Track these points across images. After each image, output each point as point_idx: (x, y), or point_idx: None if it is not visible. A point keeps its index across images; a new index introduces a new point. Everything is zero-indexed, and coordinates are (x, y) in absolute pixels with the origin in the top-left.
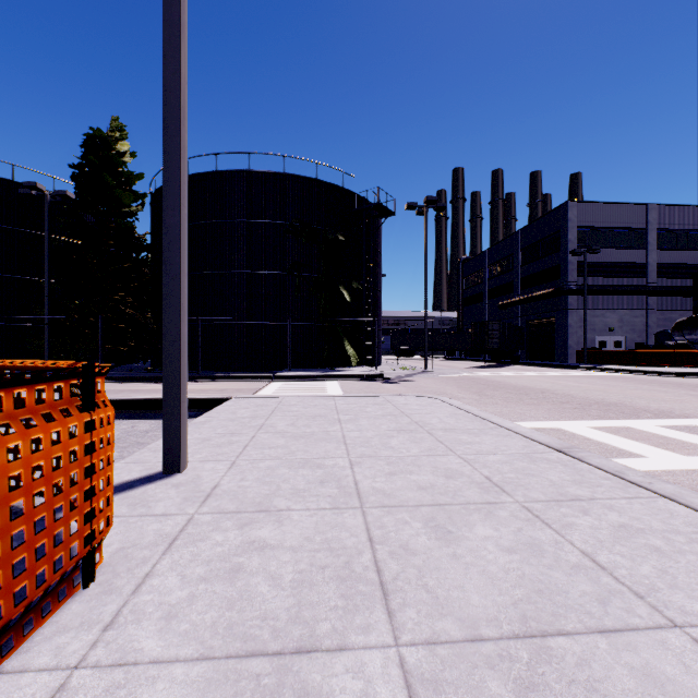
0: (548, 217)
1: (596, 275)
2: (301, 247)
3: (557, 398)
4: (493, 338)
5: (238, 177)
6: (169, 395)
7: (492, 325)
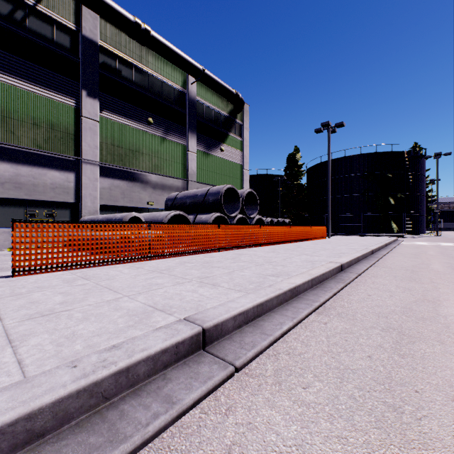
0: None
1: None
2: (368, 182)
3: None
4: None
5: (340, 160)
6: (328, 229)
7: None
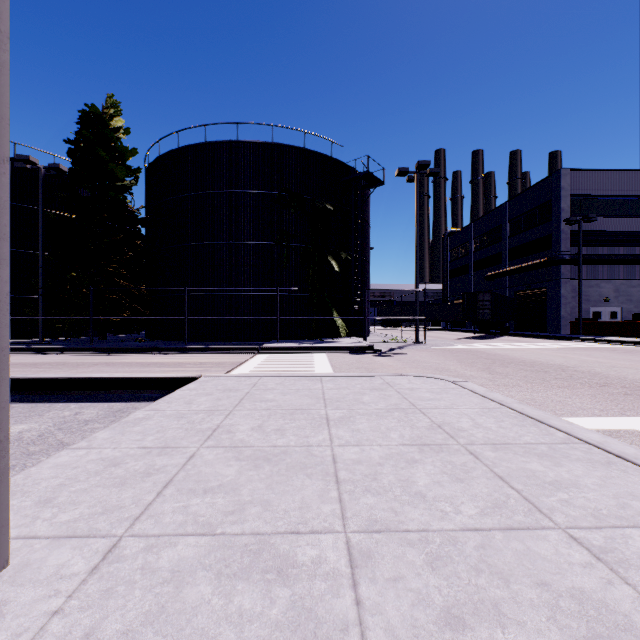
0: (538, 187)
1: (590, 244)
2: (289, 216)
3: (588, 378)
4: (484, 309)
5: (226, 147)
6: None
7: (483, 295)
